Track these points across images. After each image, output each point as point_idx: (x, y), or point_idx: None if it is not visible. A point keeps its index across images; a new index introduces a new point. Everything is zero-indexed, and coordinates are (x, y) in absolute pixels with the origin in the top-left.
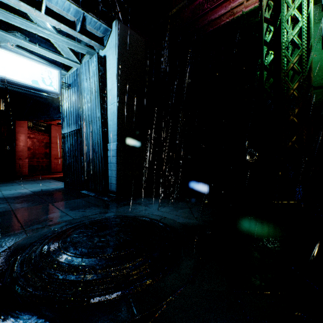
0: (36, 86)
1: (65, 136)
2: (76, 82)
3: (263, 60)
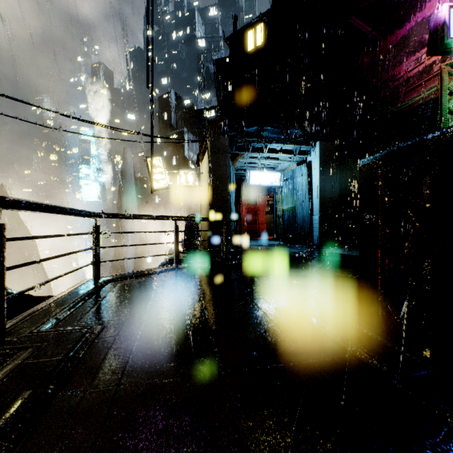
0: (272, 185)
1: (284, 210)
2: (292, 177)
3: None
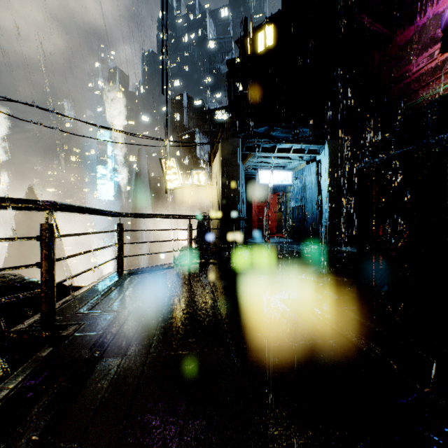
0: (281, 184)
1: (294, 208)
2: (302, 176)
3: None
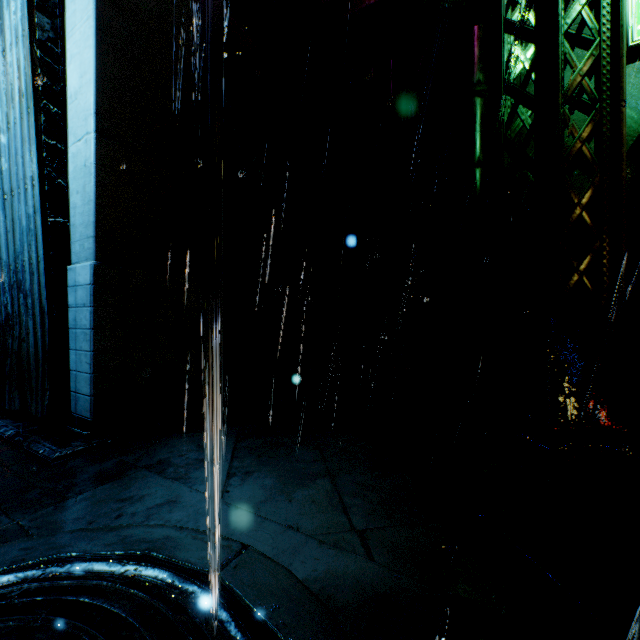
0: None
1: None
2: None
3: (503, 69)
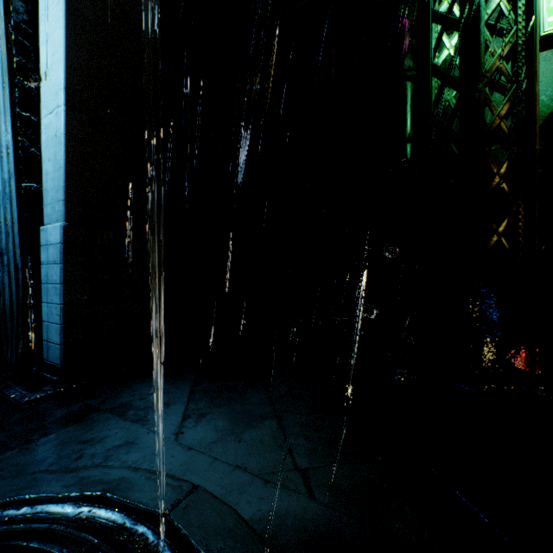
0: None
1: None
2: None
3: (431, 55)
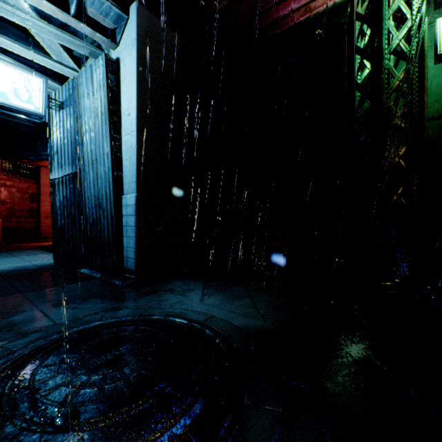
0: (2, 101)
1: (56, 182)
2: (73, 98)
3: (355, 75)
